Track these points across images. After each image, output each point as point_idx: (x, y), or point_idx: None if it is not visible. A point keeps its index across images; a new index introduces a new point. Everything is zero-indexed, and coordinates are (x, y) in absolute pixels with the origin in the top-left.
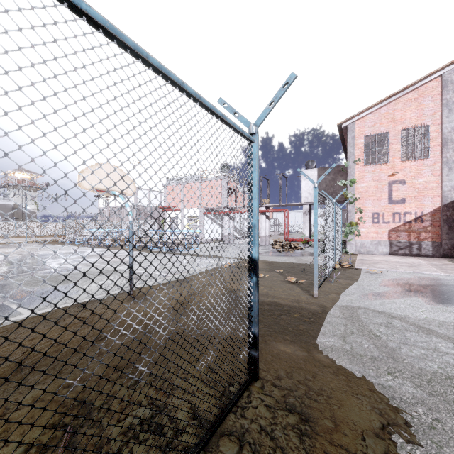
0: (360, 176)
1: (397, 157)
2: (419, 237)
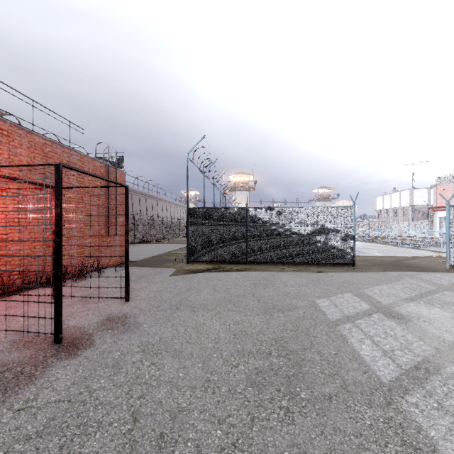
0: None
1: None
2: None
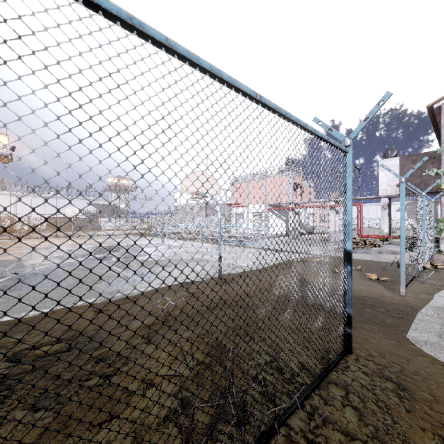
0: None
1: None
2: None
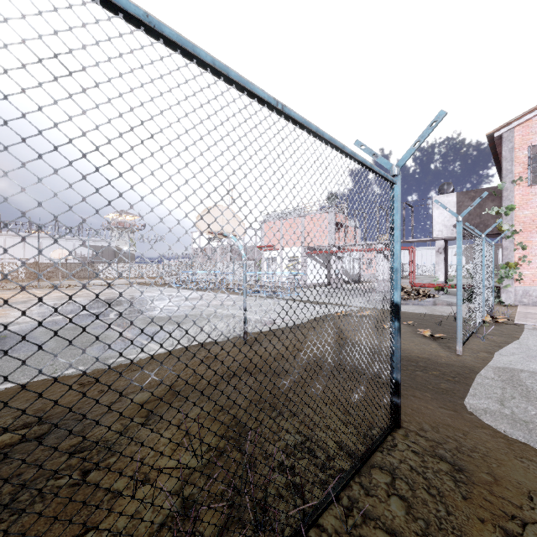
0: (522, 200)
1: None
2: None
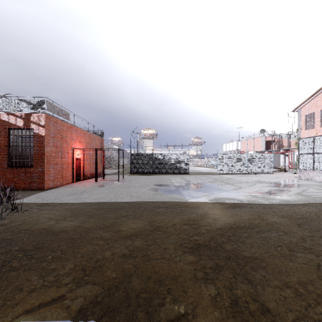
0: (303, 135)
1: (318, 125)
2: None
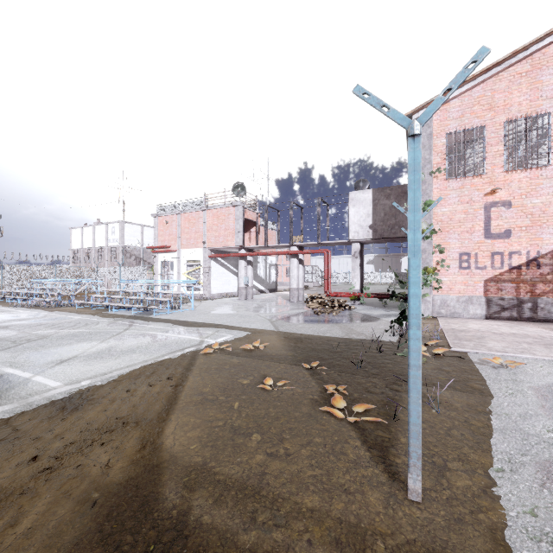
0: (440, 195)
1: (498, 166)
2: (534, 292)
